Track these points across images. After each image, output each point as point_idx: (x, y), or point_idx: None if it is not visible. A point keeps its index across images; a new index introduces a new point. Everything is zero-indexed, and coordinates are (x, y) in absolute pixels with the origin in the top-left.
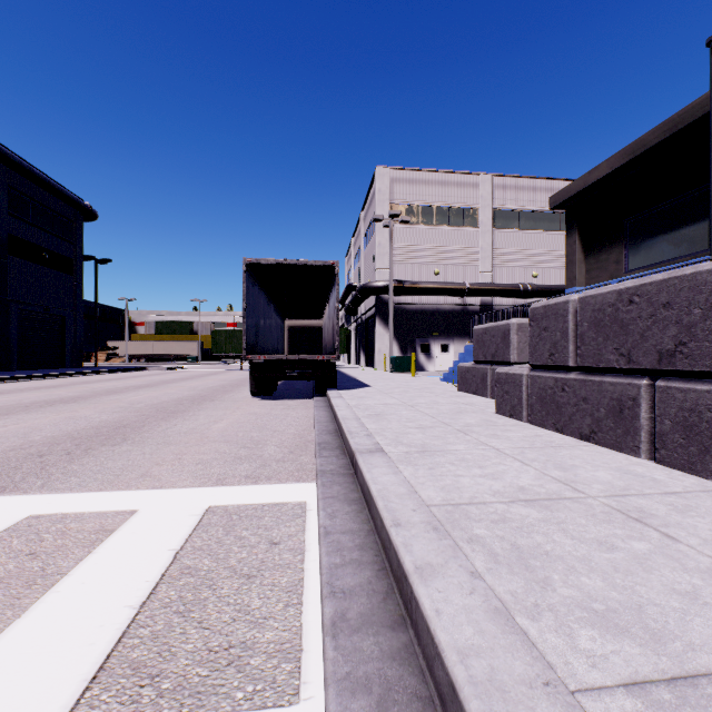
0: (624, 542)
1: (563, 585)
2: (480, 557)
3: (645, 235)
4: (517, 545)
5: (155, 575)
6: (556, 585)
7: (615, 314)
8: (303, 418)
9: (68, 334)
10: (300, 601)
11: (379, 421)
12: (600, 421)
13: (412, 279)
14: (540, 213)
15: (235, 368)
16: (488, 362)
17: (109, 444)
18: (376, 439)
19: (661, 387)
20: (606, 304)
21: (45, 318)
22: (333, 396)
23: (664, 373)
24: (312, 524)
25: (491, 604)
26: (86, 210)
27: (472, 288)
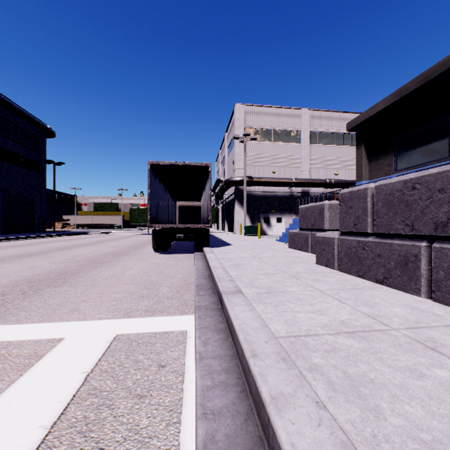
0: (429, 370)
1: (392, 414)
2: (320, 386)
3: (407, 147)
4: (348, 373)
5: (67, 396)
6: (386, 414)
7: (402, 197)
8: (187, 267)
9: (36, 211)
10: (179, 420)
11: (238, 269)
12: (390, 270)
13: (258, 176)
14: (339, 134)
15: (144, 233)
16: (309, 229)
17: (53, 286)
18: (236, 283)
19: (437, 248)
20: (395, 190)
21: (21, 200)
22: (207, 252)
23: (439, 238)
24: (190, 349)
25: (337, 437)
26: (48, 131)
27: (296, 182)
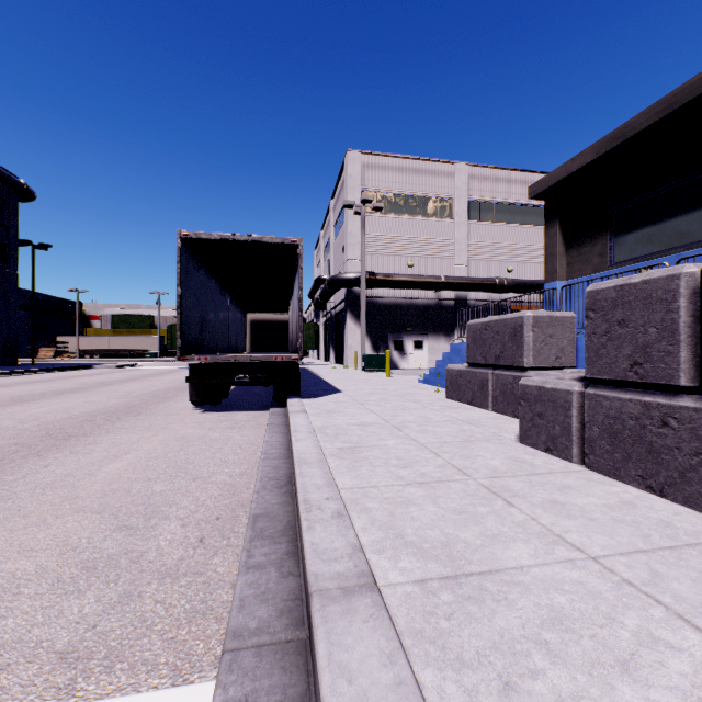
0: None
1: None
2: None
3: (633, 225)
4: None
5: None
6: None
7: None
8: (247, 447)
9: None
10: None
11: (357, 465)
12: None
13: (384, 272)
14: (514, 205)
15: None
16: (490, 365)
17: None
18: (355, 528)
19: None
20: None
21: None
22: (292, 410)
23: None
24: None
25: None
26: (20, 189)
27: (447, 282)
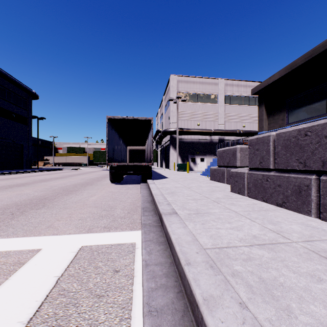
0: (325, 275)
1: (300, 313)
2: (242, 289)
3: (296, 107)
4: (262, 278)
5: (42, 296)
6: (296, 313)
7: (297, 141)
8: (135, 194)
9: (24, 153)
10: (130, 316)
11: (173, 196)
12: (288, 196)
13: (187, 127)
14: (246, 97)
15: (104, 169)
16: (225, 166)
17: (35, 208)
18: (172, 206)
19: (324, 180)
20: (291, 136)
21: (13, 145)
22: (150, 183)
23: (325, 172)
24: (138, 257)
25: None
26: (33, 94)
27: (215, 132)
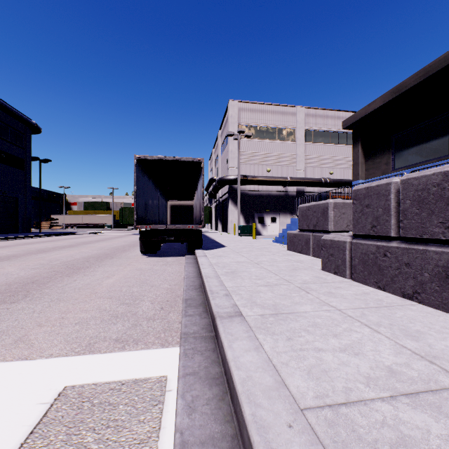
0: None
1: None
2: None
3: (406, 146)
4: None
5: None
6: None
7: (441, 192)
8: (176, 273)
9: (20, 210)
10: None
11: (235, 278)
12: (424, 283)
13: (252, 175)
14: (334, 132)
15: (135, 233)
16: (311, 230)
17: (9, 301)
18: (234, 300)
19: None
20: (431, 184)
21: (3, 199)
22: (199, 255)
23: None
24: (168, 417)
25: None
26: (33, 126)
27: (291, 181)
